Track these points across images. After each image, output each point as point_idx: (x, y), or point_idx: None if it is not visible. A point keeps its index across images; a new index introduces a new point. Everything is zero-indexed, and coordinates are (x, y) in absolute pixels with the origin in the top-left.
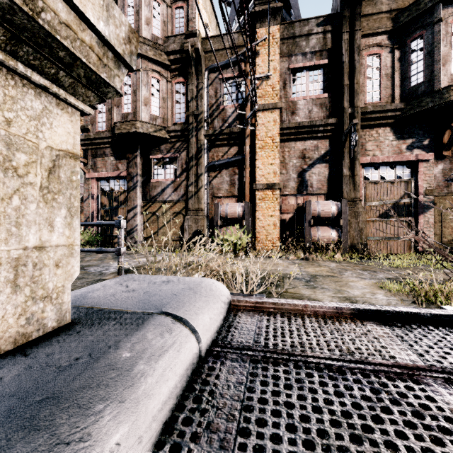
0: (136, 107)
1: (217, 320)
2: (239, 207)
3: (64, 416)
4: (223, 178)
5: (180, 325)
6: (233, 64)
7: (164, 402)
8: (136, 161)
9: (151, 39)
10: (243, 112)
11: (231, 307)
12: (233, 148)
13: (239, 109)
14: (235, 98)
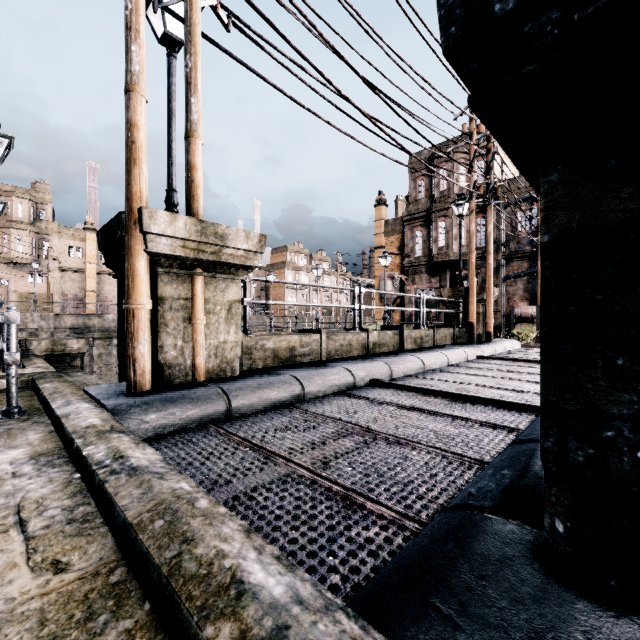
0: (448, 242)
1: (517, 346)
2: (531, 309)
3: (502, 342)
4: (517, 286)
5: (510, 342)
6: (527, 200)
7: (510, 347)
8: (446, 277)
9: (458, 191)
10: (535, 238)
11: (521, 347)
12: (527, 263)
13: (532, 233)
14: (528, 224)
